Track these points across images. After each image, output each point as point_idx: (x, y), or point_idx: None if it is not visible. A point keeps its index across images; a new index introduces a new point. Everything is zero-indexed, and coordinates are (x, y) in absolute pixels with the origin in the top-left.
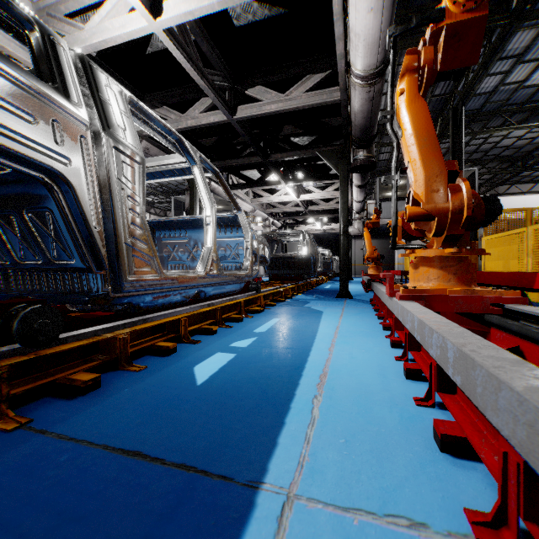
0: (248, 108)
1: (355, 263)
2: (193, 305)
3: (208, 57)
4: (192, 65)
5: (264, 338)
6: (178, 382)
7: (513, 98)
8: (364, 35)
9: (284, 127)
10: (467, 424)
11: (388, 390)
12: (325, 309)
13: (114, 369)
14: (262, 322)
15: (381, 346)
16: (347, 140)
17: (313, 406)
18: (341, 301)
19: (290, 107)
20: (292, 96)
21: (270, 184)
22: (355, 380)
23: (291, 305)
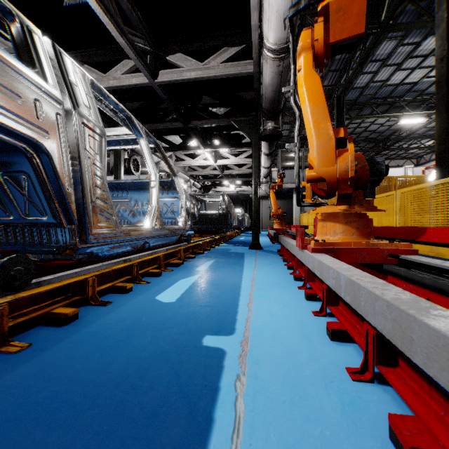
0: (169, 73)
1: (262, 219)
2: (106, 261)
3: (128, 18)
4: (110, 20)
5: (181, 295)
6: (66, 368)
7: (379, 93)
8: (277, 7)
9: (203, 97)
10: (434, 421)
11: (317, 358)
12: (240, 260)
13: None
14: (181, 275)
15: (297, 299)
16: (258, 111)
17: (236, 394)
18: (253, 253)
19: (208, 75)
20: (210, 65)
21: (191, 148)
22: (280, 346)
23: (210, 257)
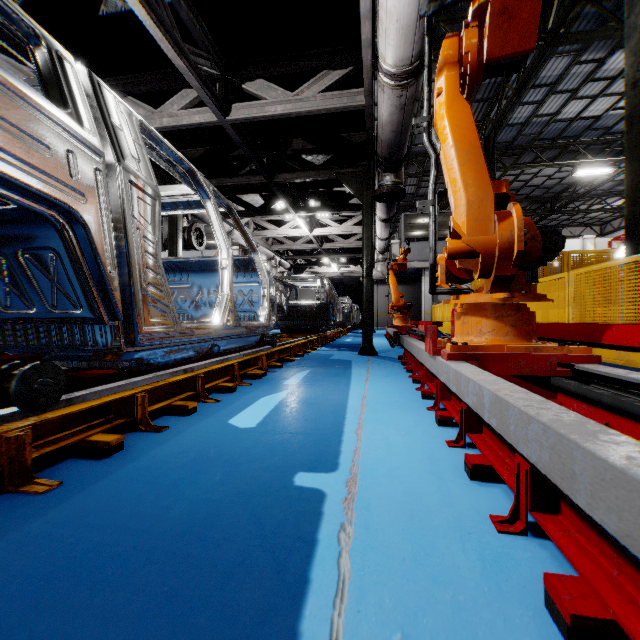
0: (245, 107)
1: (377, 312)
2: (160, 371)
3: (189, 31)
4: (165, 34)
5: (264, 418)
6: (110, 513)
7: (545, 132)
8: (397, 15)
9: (293, 140)
10: (604, 583)
11: (450, 503)
12: (346, 371)
13: (0, 491)
14: (263, 391)
15: (425, 424)
16: (371, 160)
17: (340, 549)
18: (365, 360)
19: (301, 110)
20: (304, 96)
21: (277, 212)
22: (400, 486)
23: (303, 366)
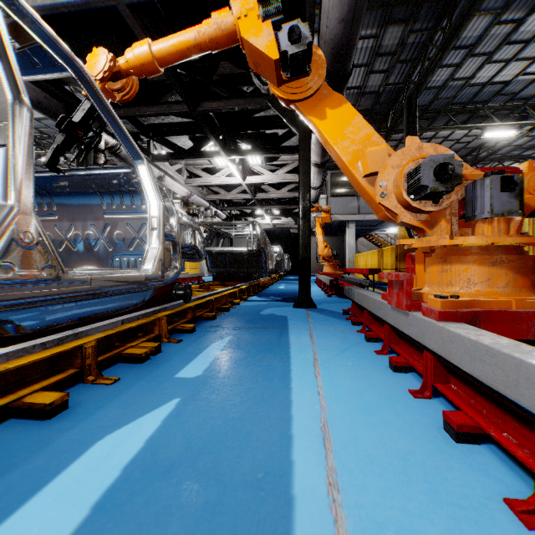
0: None
1: None
2: None
3: None
4: None
5: None
6: None
7: (459, 96)
8: None
9: (220, 64)
10: None
11: None
12: (281, 338)
13: None
14: (120, 409)
15: None
16: None
17: None
18: (303, 316)
19: None
20: None
21: (207, 155)
22: None
23: (224, 327)
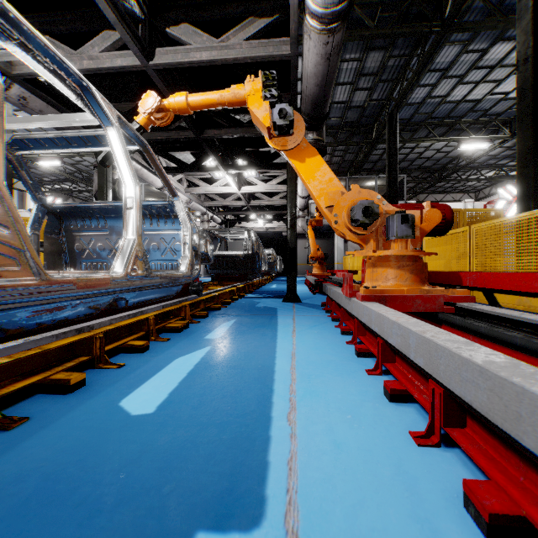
0: (170, 52)
1: (297, 262)
2: (40, 334)
3: None
4: None
5: (169, 395)
6: None
7: (437, 111)
8: None
9: None
10: None
11: None
12: (272, 320)
13: None
14: (179, 349)
15: (373, 398)
16: None
17: None
18: (289, 307)
19: (226, 57)
20: (230, 43)
21: (207, 169)
22: None
23: (229, 315)
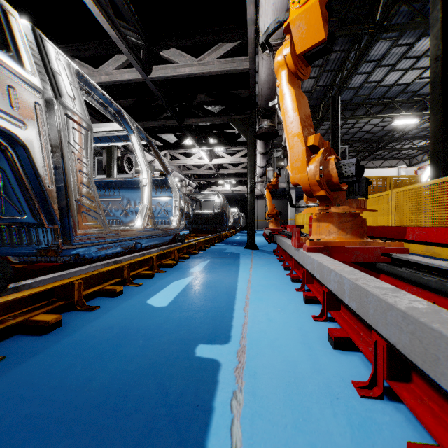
0: (162, 68)
1: (257, 218)
2: (95, 263)
3: (120, 10)
4: (101, 11)
5: (174, 299)
6: (41, 386)
7: (373, 94)
8: None
9: (198, 95)
10: None
11: (320, 370)
12: (236, 261)
13: None
14: (174, 277)
15: (295, 302)
16: (254, 109)
17: (233, 416)
18: (249, 253)
19: (203, 71)
20: (205, 61)
21: (186, 147)
22: (279, 356)
23: (204, 257)
